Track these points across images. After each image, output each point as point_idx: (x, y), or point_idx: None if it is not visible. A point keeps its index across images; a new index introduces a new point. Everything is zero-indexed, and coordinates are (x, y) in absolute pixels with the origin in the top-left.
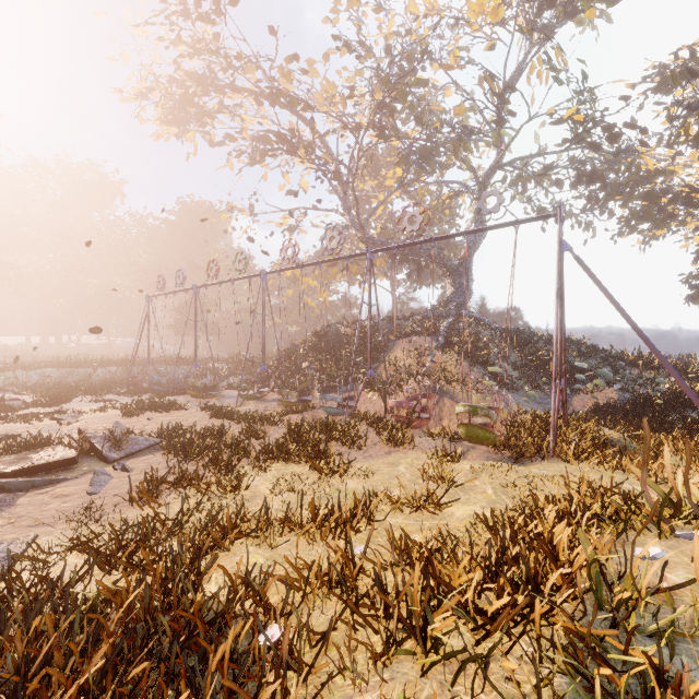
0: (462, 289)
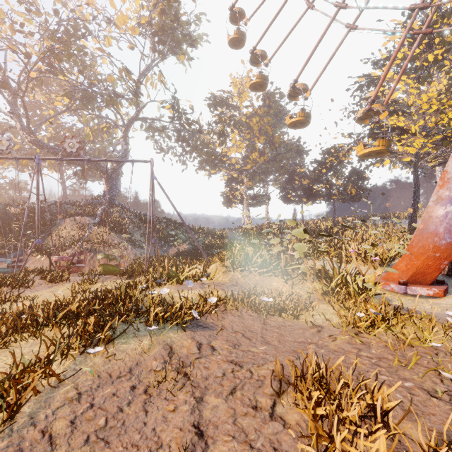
0: (114, 188)
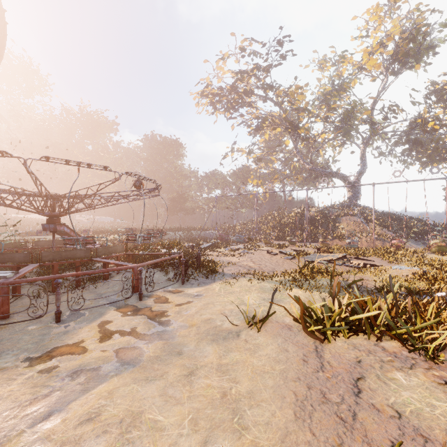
0: (357, 194)
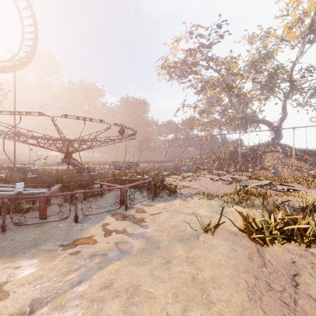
0: (279, 135)
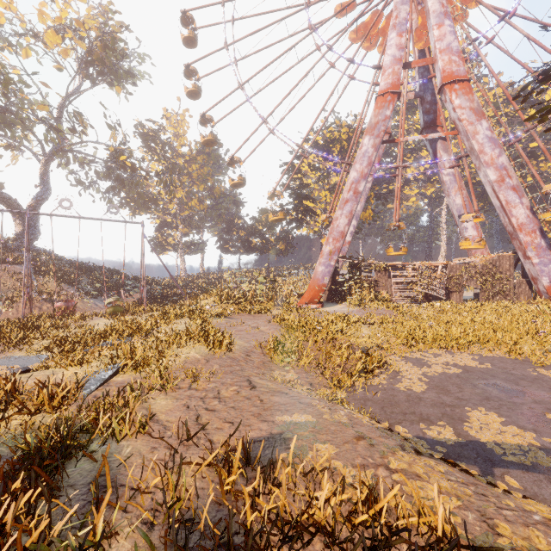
0: (33, 230)
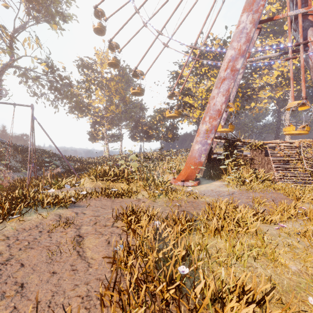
0: None
